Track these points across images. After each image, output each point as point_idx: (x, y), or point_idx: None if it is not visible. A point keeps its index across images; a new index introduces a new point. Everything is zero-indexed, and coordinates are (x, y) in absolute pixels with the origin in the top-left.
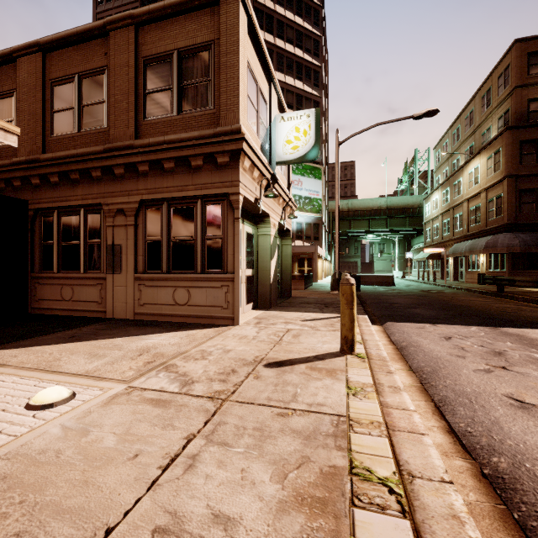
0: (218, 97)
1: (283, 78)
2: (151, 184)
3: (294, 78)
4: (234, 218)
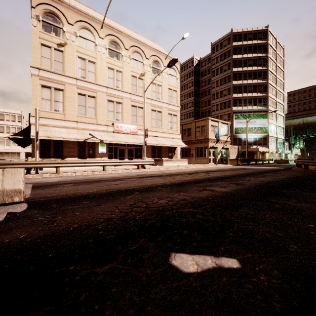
0: (206, 133)
1: (246, 82)
2: (197, 145)
3: (252, 79)
4: (208, 150)
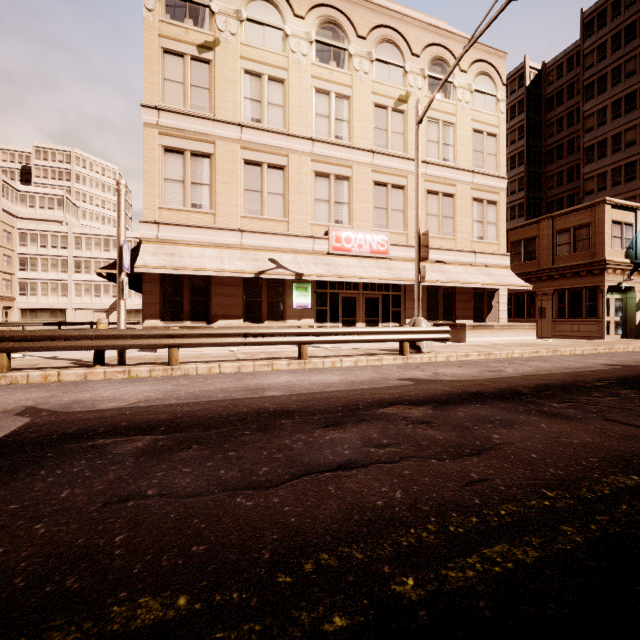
0: (594, 245)
1: None
2: (560, 283)
3: None
4: (602, 296)
